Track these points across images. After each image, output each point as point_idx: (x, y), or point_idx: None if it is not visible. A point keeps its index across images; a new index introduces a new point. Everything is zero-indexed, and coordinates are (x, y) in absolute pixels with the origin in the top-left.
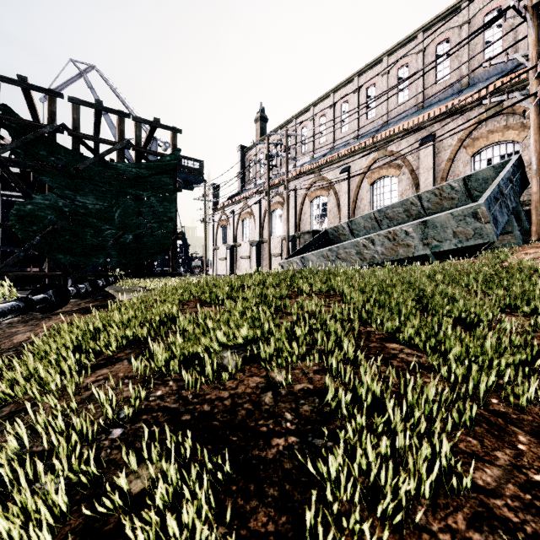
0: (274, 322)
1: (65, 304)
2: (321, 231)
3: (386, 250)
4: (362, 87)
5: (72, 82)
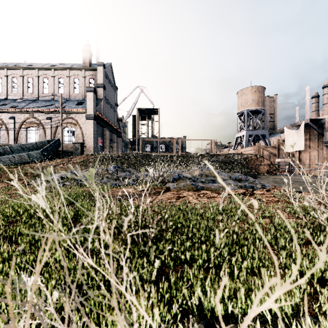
0: None
1: None
2: None
3: (19, 159)
4: (25, 75)
5: None
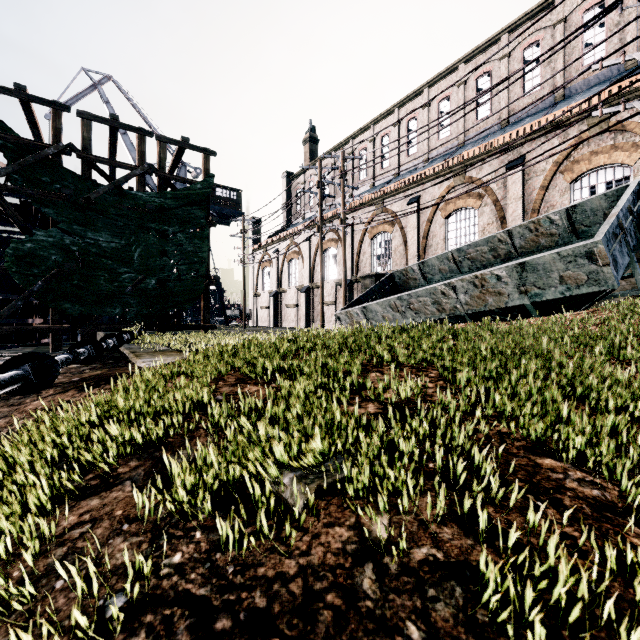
0: (354, 417)
1: (51, 381)
2: (385, 275)
3: (472, 299)
4: (433, 100)
5: (85, 95)
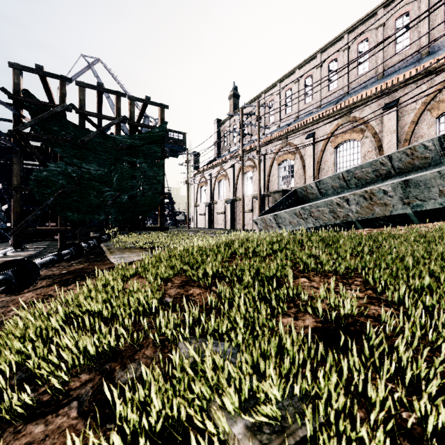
0: (298, 337)
1: (33, 282)
2: (289, 190)
3: (361, 208)
4: (324, 62)
5: (83, 73)
